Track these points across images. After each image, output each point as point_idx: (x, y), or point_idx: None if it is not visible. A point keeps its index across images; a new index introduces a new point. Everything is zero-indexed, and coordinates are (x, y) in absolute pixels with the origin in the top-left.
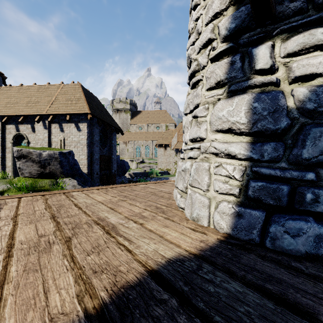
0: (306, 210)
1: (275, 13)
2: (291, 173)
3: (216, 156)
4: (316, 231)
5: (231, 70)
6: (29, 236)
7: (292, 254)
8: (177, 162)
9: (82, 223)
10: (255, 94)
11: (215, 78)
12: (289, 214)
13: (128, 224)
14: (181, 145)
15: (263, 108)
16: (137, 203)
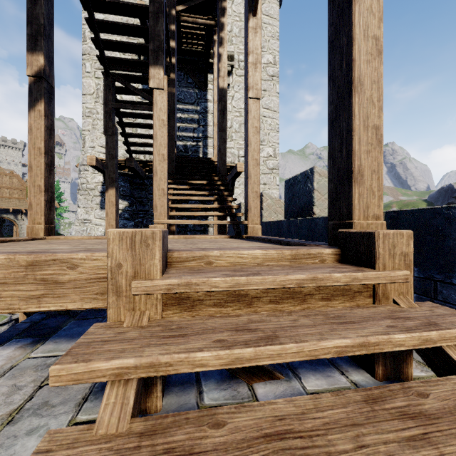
0: None
1: None
2: None
3: (97, 225)
4: None
5: (101, 202)
6: None
7: None
8: None
9: None
10: None
11: (96, 202)
12: None
13: None
14: None
15: None
16: None
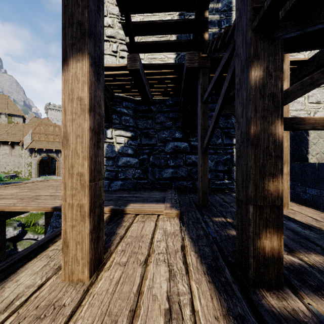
0: (119, 178)
1: (112, 122)
2: (116, 169)
3: None
4: (120, 183)
5: None
6: (11, 202)
7: (115, 190)
8: (33, 163)
9: (30, 197)
10: (107, 145)
11: None
12: (115, 180)
13: (56, 194)
14: (38, 145)
15: (109, 150)
16: (46, 190)
